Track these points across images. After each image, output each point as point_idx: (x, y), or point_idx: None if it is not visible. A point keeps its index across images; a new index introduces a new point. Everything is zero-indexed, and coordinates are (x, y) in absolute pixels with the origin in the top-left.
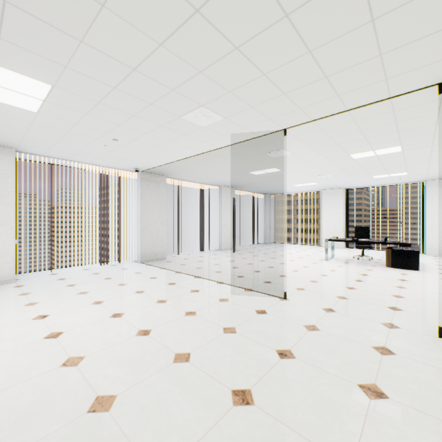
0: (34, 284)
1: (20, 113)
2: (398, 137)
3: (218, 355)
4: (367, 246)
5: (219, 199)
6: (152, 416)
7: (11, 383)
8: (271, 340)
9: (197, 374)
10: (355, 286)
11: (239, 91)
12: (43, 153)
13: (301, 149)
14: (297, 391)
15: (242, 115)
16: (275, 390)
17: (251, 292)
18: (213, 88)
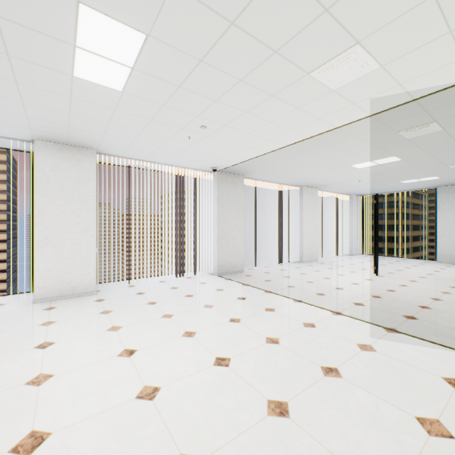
0: (113, 298)
1: (103, 95)
2: None
3: None
4: None
5: (300, 202)
6: None
7: None
8: None
9: None
10: None
11: None
12: (121, 154)
13: None
14: None
15: (416, 55)
16: None
17: (400, 335)
18: None
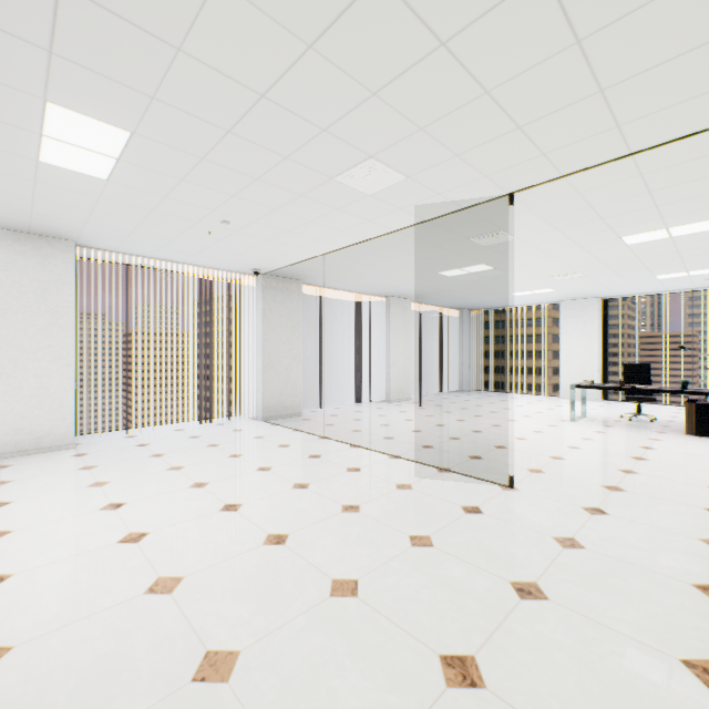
0: (101, 452)
1: (82, 182)
2: None
3: (407, 586)
4: (647, 398)
5: (387, 319)
6: (304, 698)
7: (69, 619)
8: (497, 563)
9: (375, 621)
10: (635, 469)
11: (439, 127)
12: (114, 248)
13: (534, 229)
14: (563, 665)
15: (439, 171)
16: (522, 661)
17: (450, 474)
18: (392, 122)
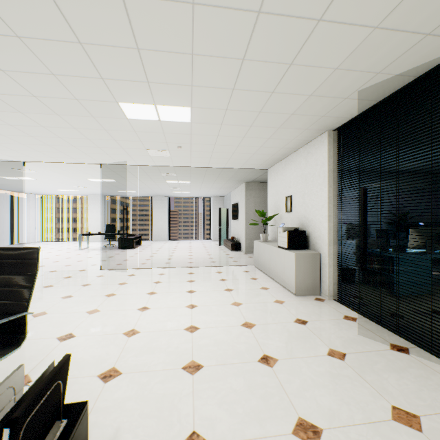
0: None
1: None
2: (107, 176)
3: None
4: (112, 238)
5: None
6: None
7: None
8: None
9: None
10: (84, 260)
11: None
12: None
13: (46, 171)
14: None
15: None
16: None
17: None
18: None
